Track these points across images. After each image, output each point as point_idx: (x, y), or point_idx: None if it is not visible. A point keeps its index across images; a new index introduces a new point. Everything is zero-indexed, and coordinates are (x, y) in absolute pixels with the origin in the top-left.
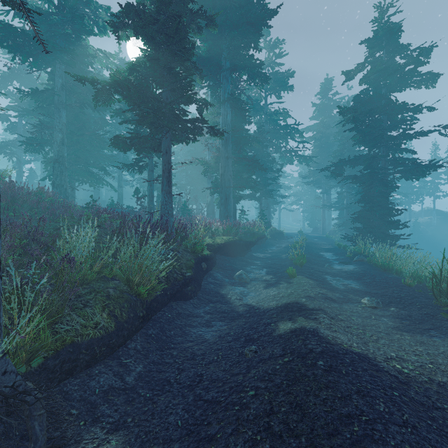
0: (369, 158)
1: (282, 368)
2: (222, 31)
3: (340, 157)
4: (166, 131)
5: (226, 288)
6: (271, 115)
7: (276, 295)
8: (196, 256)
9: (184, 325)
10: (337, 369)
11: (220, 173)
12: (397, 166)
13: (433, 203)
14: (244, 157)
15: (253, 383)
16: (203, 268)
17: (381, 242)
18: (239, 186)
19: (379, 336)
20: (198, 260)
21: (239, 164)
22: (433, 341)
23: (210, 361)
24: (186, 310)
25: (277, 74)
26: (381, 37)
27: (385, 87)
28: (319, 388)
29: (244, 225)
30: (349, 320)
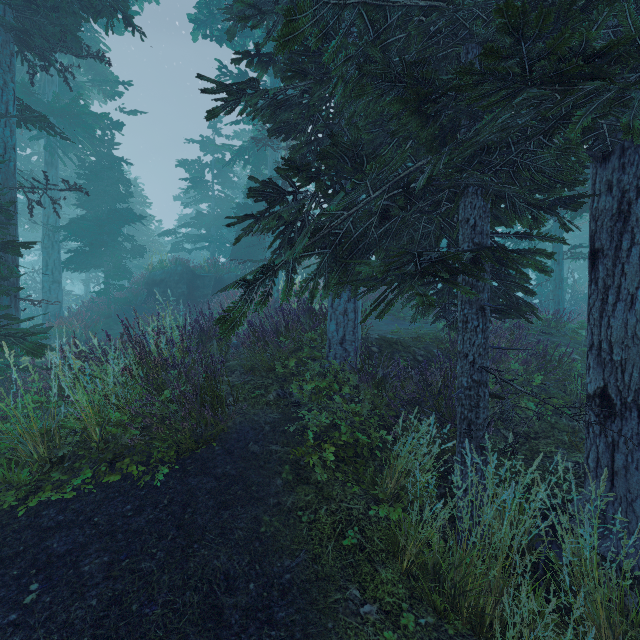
0: None
1: None
2: None
3: None
4: None
5: None
6: None
7: None
8: None
9: None
10: None
11: None
12: None
13: None
14: None
15: None
16: None
17: None
18: None
19: None
20: None
21: None
22: None
23: None
24: None
25: None
26: None
27: None
28: None
29: None
30: None
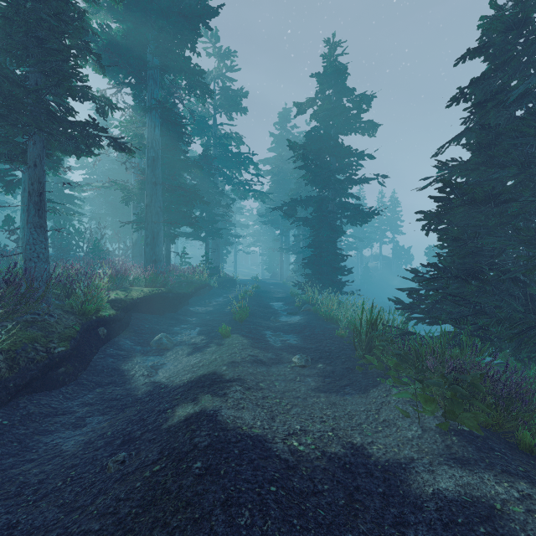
0: (318, 200)
1: (143, 485)
2: (147, 15)
3: (296, 196)
4: (36, 134)
5: (133, 360)
6: (220, 138)
7: (196, 364)
8: (86, 319)
9: (31, 434)
10: (216, 469)
11: (145, 203)
12: (343, 211)
13: (380, 248)
14: (180, 185)
15: (85, 526)
16: (100, 335)
17: (329, 289)
18: (170, 222)
19: (294, 403)
20: (90, 325)
21: (172, 193)
22: (345, 399)
23: (47, 492)
24: (47, 406)
25: (228, 90)
26: (330, 75)
27: (333, 127)
28: (175, 511)
29: (181, 272)
30: (271, 387)
